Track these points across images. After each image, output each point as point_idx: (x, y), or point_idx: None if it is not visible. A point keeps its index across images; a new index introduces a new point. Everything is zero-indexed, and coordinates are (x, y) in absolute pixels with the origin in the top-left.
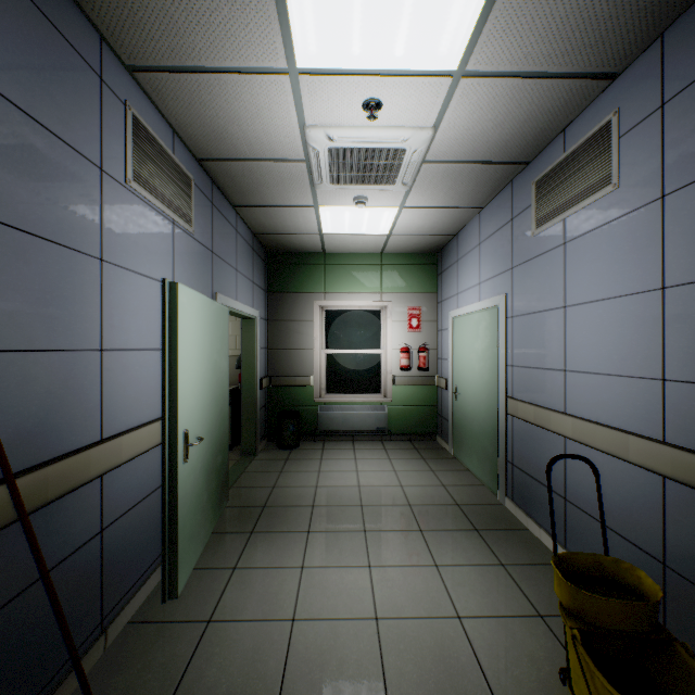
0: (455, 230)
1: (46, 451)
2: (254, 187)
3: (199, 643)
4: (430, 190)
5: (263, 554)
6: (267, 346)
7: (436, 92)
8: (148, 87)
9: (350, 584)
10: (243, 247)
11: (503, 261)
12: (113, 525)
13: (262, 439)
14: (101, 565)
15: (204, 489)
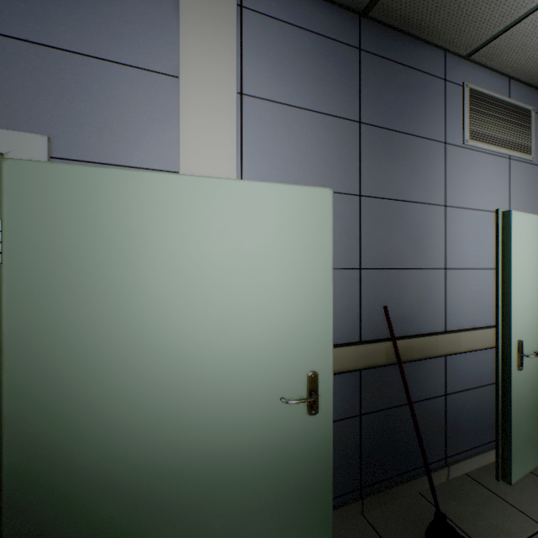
0: None
1: (410, 329)
2: None
3: (529, 536)
4: None
5: None
6: None
7: None
8: (481, 60)
9: None
10: None
11: None
12: (453, 394)
13: None
14: (444, 418)
15: None
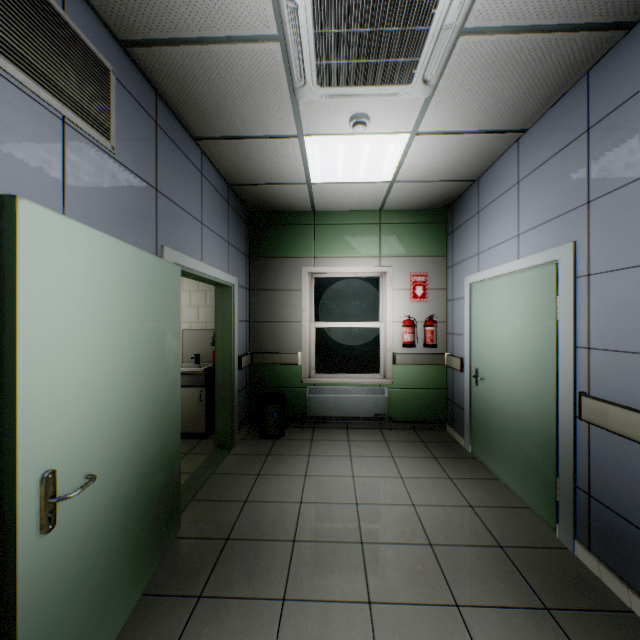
0: (477, 173)
1: None
2: (214, 101)
3: None
4: (459, 98)
5: None
6: (249, 319)
7: None
8: None
9: None
10: (213, 197)
11: (567, 195)
12: None
13: (242, 425)
14: None
15: (117, 543)
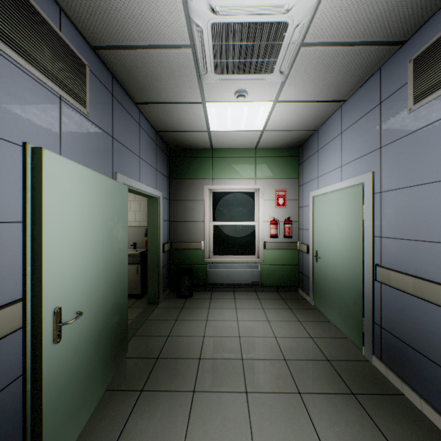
0: (317, 125)
1: None
2: (149, 81)
3: None
4: (303, 81)
5: (147, 422)
6: (169, 219)
7: None
8: None
9: None
10: (147, 140)
11: (369, 142)
12: None
13: (164, 289)
14: None
15: (92, 356)
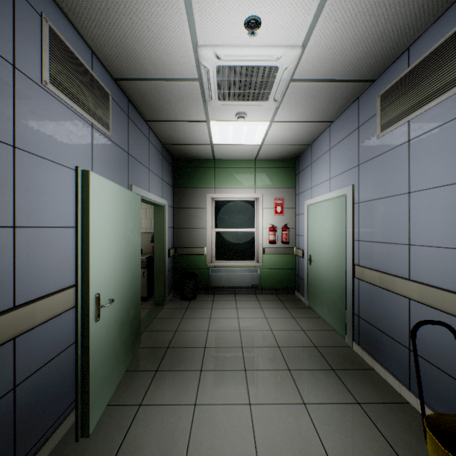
0: (310, 141)
1: None
2: (160, 104)
3: None
4: (294, 106)
5: (164, 391)
6: (173, 226)
7: (307, 9)
8: (64, 5)
9: (234, 422)
10: (154, 153)
11: (350, 160)
12: (28, 379)
13: (169, 292)
14: (14, 418)
15: (117, 338)
